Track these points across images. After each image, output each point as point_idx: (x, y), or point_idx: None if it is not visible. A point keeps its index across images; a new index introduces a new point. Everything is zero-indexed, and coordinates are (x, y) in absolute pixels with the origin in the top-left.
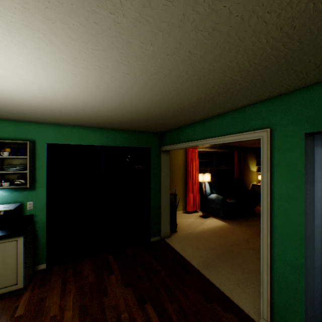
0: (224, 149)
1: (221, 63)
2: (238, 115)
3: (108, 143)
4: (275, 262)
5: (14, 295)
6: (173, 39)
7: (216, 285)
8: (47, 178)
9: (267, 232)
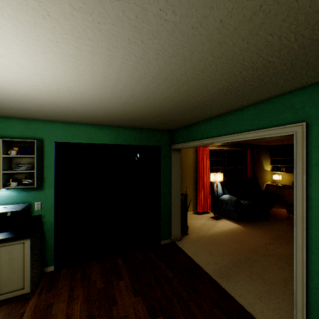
0: (236, 147)
1: (258, 37)
2: (263, 108)
3: (117, 141)
4: (314, 281)
5: (21, 299)
6: (203, 2)
7: (234, 297)
8: (55, 178)
9: (302, 244)
